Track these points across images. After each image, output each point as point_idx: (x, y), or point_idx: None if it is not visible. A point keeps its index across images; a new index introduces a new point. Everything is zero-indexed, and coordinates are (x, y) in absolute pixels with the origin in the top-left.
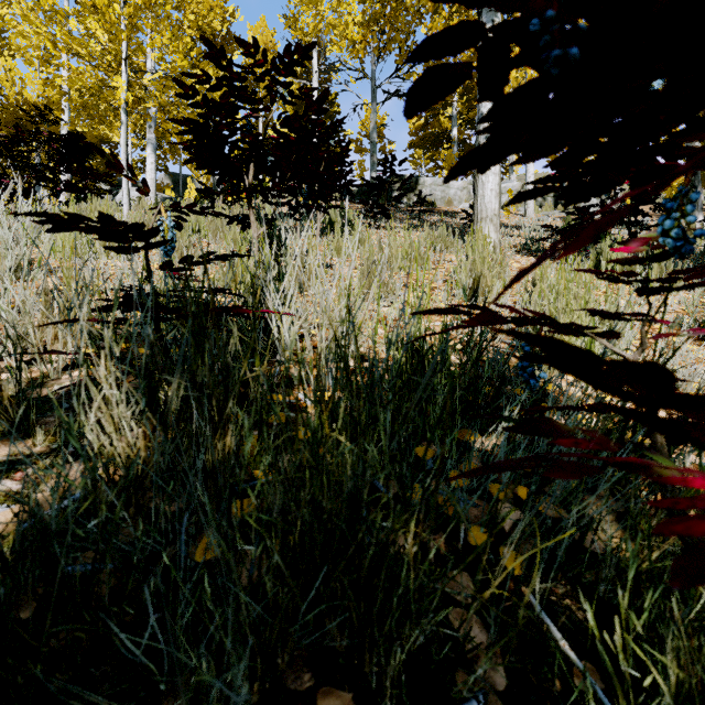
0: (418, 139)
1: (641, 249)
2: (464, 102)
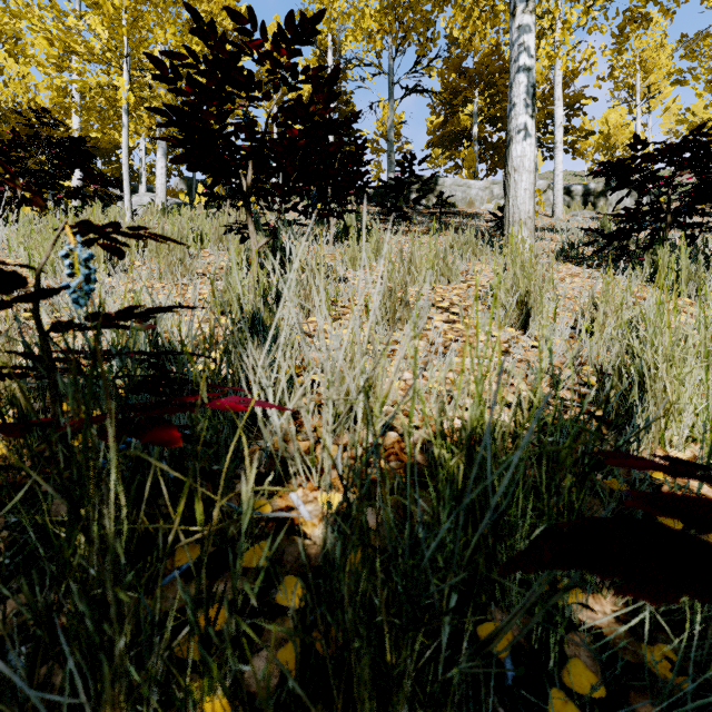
0: (436, 138)
1: None
2: (485, 99)
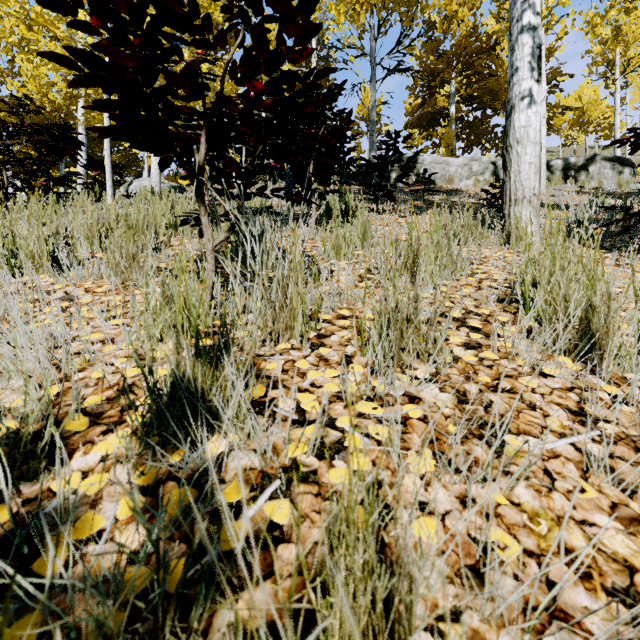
0: (415, 118)
1: None
2: (462, 79)
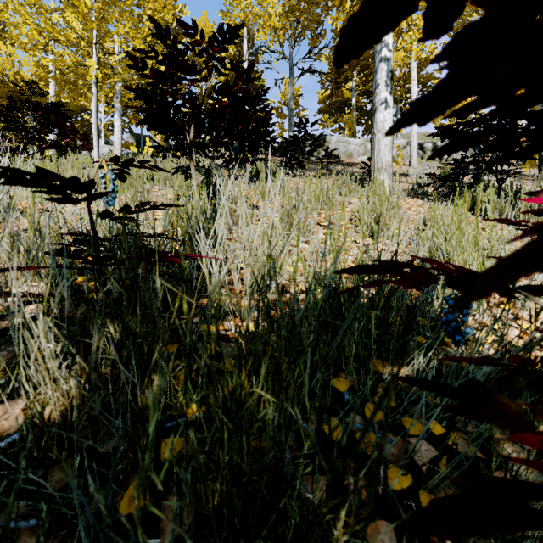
0: (325, 106)
1: None
2: (361, 77)
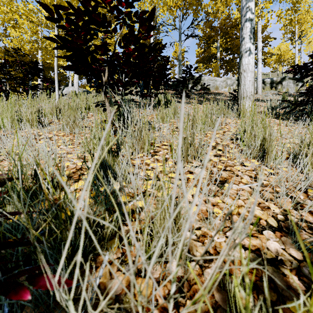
0: (200, 58)
1: None
2: (223, 40)
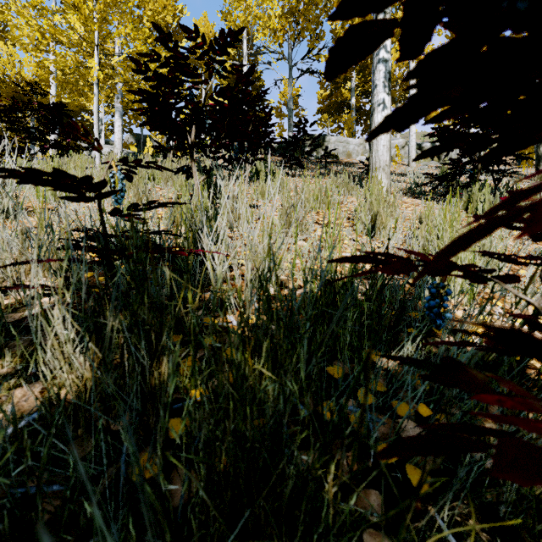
0: (324, 106)
1: (532, 198)
2: (360, 78)
